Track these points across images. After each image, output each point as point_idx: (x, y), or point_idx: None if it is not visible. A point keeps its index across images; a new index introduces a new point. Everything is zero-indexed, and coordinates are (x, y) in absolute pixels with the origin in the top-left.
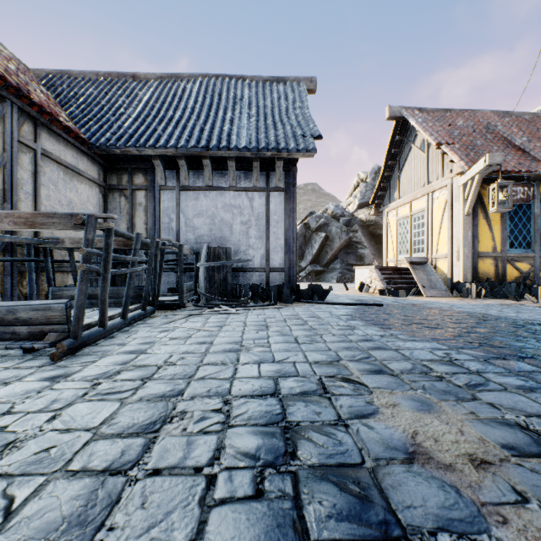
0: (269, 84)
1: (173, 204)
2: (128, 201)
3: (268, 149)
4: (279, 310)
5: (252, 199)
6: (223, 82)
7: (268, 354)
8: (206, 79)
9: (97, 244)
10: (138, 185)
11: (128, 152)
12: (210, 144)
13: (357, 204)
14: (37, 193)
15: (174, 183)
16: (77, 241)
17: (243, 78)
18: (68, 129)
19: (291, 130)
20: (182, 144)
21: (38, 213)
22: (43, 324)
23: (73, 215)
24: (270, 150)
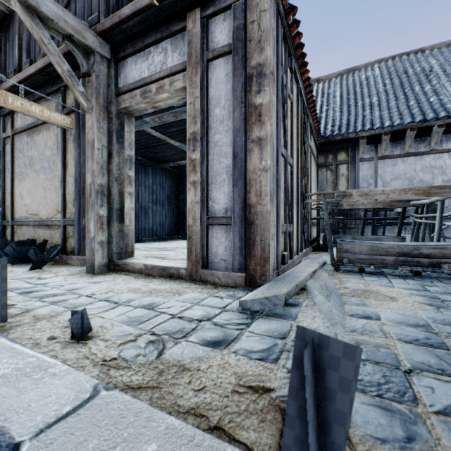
0: None
1: (371, 172)
2: (332, 173)
3: None
4: None
5: None
6: (400, 60)
7: None
8: (383, 63)
9: (366, 206)
10: (341, 161)
11: (345, 137)
12: (425, 117)
13: None
14: (311, 174)
15: (372, 155)
16: (351, 204)
17: (421, 50)
18: (318, 130)
19: None
20: (398, 122)
21: (431, 186)
22: (439, 257)
23: None
24: None
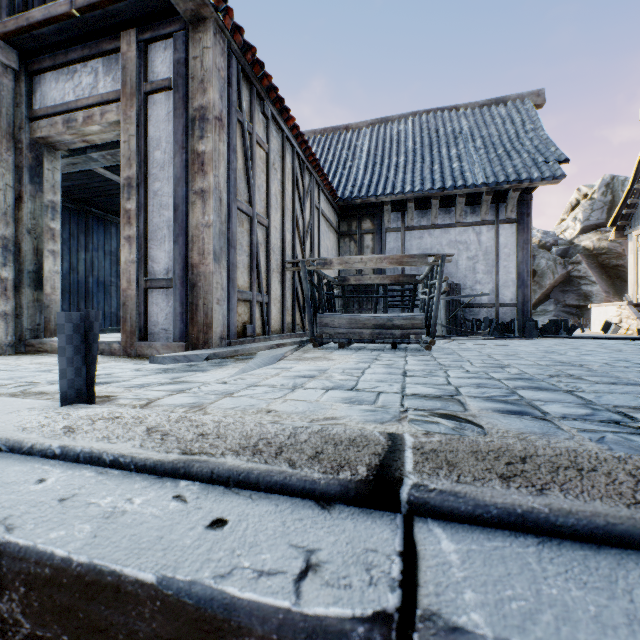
0: (486, 108)
1: (398, 245)
2: (356, 245)
3: (508, 182)
4: (533, 340)
5: (479, 233)
6: (435, 116)
7: (588, 354)
8: (417, 117)
9: (374, 281)
10: (365, 230)
11: (366, 201)
12: (445, 184)
13: (579, 229)
14: (319, 243)
15: (399, 225)
16: (358, 279)
17: (456, 108)
18: (331, 189)
19: (529, 158)
20: (418, 188)
21: (404, 255)
22: (409, 328)
23: (426, 255)
24: (510, 182)
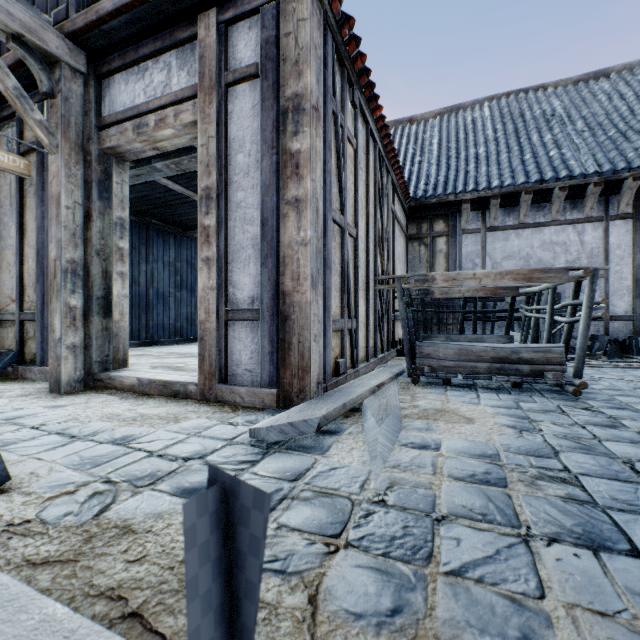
0: (583, 84)
1: (477, 248)
2: (427, 249)
3: (630, 168)
4: None
5: (581, 232)
6: (517, 99)
7: None
8: (495, 102)
9: (464, 294)
10: (438, 232)
11: (442, 200)
12: (543, 176)
13: None
14: (394, 250)
15: (478, 225)
16: (445, 292)
17: (543, 87)
18: (405, 189)
19: None
20: (509, 182)
21: (534, 269)
22: (542, 364)
23: (567, 269)
24: (633, 169)
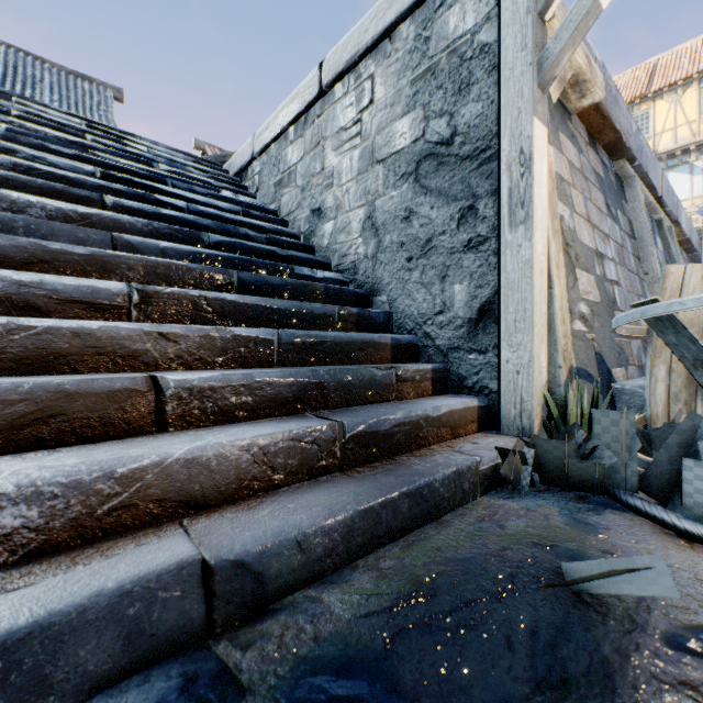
0: (74, 77)
1: None
2: None
3: None
4: None
5: None
6: (18, 55)
7: None
8: None
9: None
10: None
11: None
12: None
13: None
14: None
15: None
16: None
17: (43, 60)
18: None
19: None
20: None
21: None
22: None
23: None
24: None
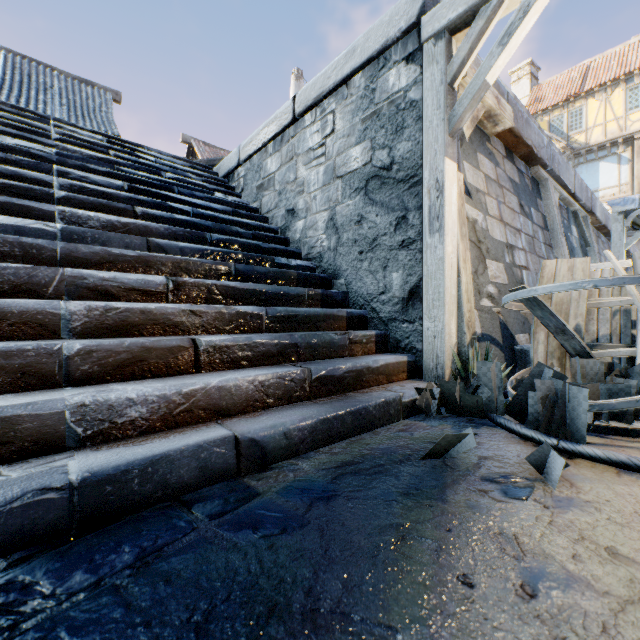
0: (78, 83)
1: None
2: None
3: None
4: None
5: None
6: (31, 64)
7: None
8: (12, 55)
9: None
10: None
11: None
12: None
13: None
14: None
15: None
16: None
17: (52, 68)
18: None
19: (97, 126)
20: None
21: None
22: None
23: None
24: None
